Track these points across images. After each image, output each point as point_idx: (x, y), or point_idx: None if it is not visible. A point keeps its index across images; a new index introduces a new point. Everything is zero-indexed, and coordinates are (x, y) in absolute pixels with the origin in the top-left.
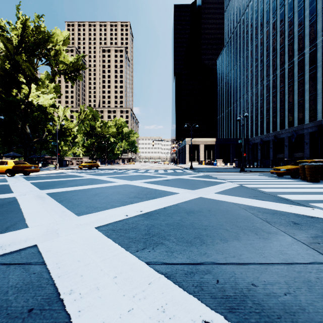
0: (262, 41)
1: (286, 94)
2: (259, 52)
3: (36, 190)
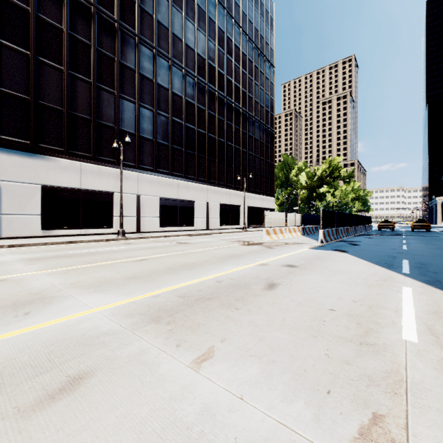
0: None
1: None
2: None
3: None
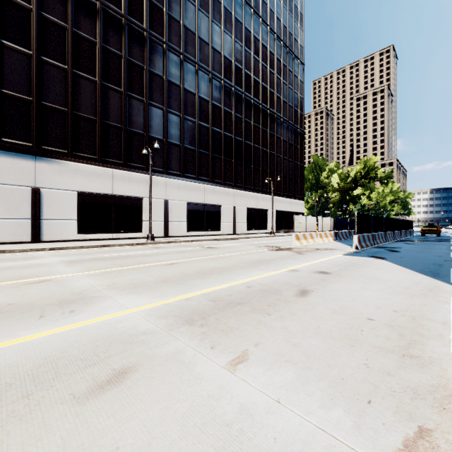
0: None
1: None
2: None
3: None
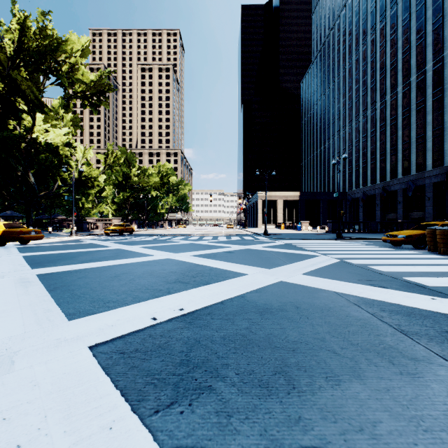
0: (365, 55)
1: (400, 128)
2: (360, 70)
3: (24, 268)
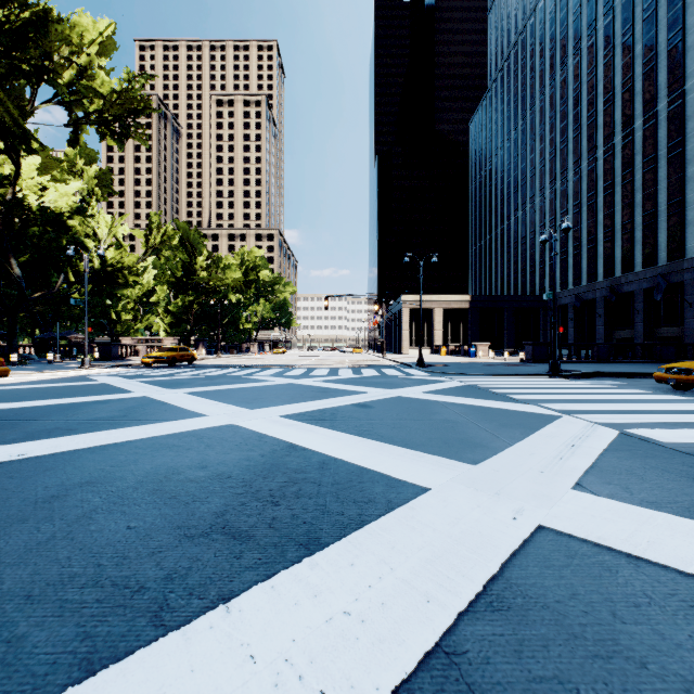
0: (577, 71)
1: (639, 189)
2: (570, 96)
3: None
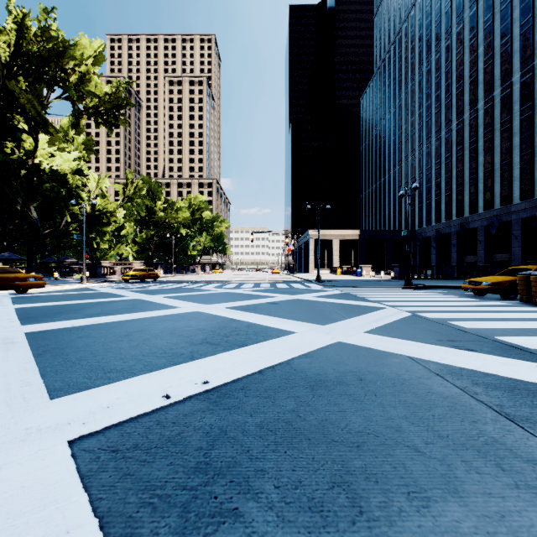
0: (438, 64)
1: (481, 153)
2: (433, 82)
3: (12, 324)
